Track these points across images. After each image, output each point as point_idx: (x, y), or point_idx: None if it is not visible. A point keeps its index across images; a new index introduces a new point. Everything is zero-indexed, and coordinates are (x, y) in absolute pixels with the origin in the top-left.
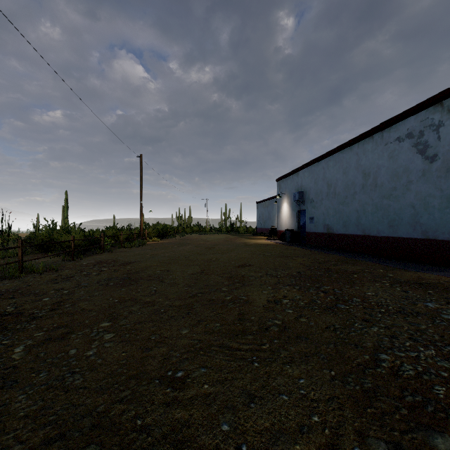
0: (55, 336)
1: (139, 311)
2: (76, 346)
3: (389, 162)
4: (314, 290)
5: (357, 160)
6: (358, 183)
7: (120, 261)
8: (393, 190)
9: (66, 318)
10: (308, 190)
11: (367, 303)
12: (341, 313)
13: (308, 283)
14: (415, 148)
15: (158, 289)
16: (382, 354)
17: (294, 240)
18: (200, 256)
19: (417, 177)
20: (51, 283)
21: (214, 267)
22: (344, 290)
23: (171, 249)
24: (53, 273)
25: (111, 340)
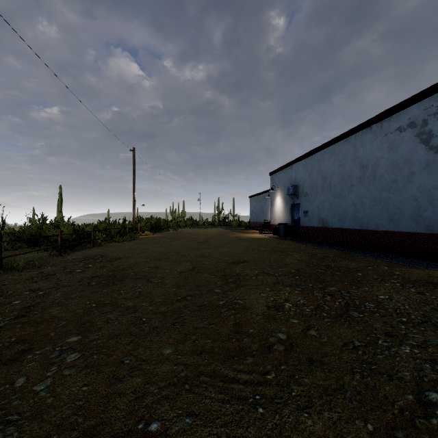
0: (7, 356)
1: (117, 320)
2: (27, 374)
3: (389, 153)
4: (319, 292)
5: (354, 152)
6: (355, 176)
7: (108, 256)
8: (393, 183)
9: (29, 329)
10: (302, 184)
11: (383, 309)
12: (356, 323)
13: (310, 282)
14: (418, 138)
15: (143, 290)
16: (430, 392)
17: (288, 234)
18: (192, 252)
19: (420, 168)
20: (29, 282)
21: (207, 264)
22: (351, 291)
23: (163, 244)
24: (34, 270)
25: (73, 364)
